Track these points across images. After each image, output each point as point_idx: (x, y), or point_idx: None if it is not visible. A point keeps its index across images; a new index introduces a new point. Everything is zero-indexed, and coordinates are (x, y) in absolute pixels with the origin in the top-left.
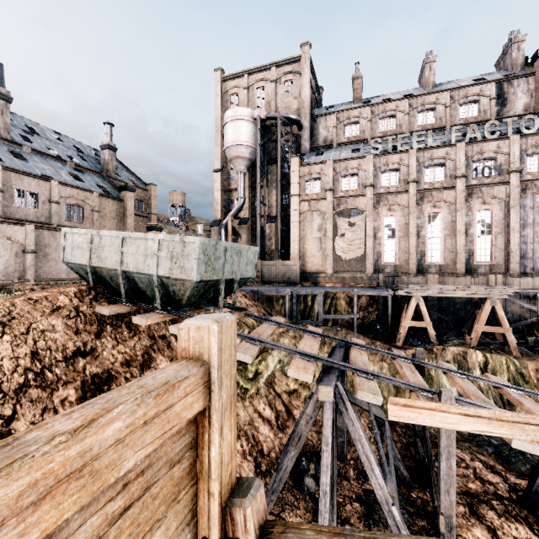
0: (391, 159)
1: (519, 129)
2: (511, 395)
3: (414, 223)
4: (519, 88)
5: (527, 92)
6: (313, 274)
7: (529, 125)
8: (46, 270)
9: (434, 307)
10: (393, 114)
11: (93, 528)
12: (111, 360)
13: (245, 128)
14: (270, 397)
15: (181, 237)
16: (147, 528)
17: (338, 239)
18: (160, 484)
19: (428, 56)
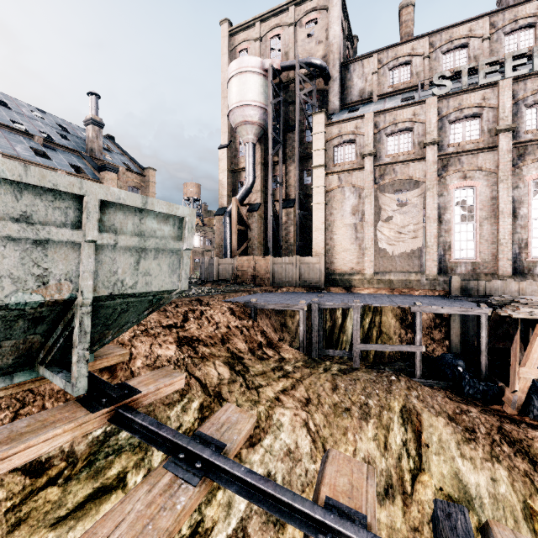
0: (467, 100)
1: None
2: None
3: (509, 196)
4: None
5: None
6: (345, 275)
7: None
8: None
9: None
10: (464, 42)
11: None
12: None
13: (253, 83)
14: None
15: None
16: None
17: (382, 225)
18: None
19: None
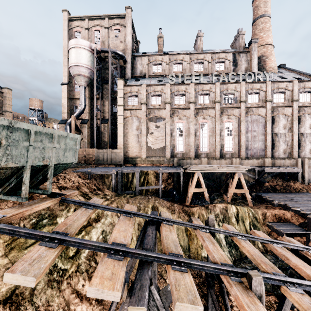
0: (180, 88)
1: (245, 79)
2: (277, 250)
3: (193, 127)
4: (243, 58)
5: (246, 61)
6: (133, 158)
7: (249, 77)
8: None
9: (205, 178)
10: (181, 62)
11: None
12: None
13: (85, 54)
14: (91, 270)
15: None
16: None
17: (149, 136)
18: None
19: (199, 32)
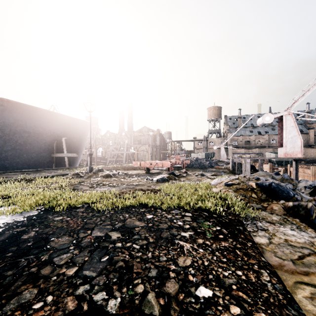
0: None
1: None
2: None
3: None
4: None
5: None
6: None
7: None
8: None
9: None
10: None
11: None
12: None
13: None
14: None
15: (273, 154)
16: None
17: None
18: None
19: None
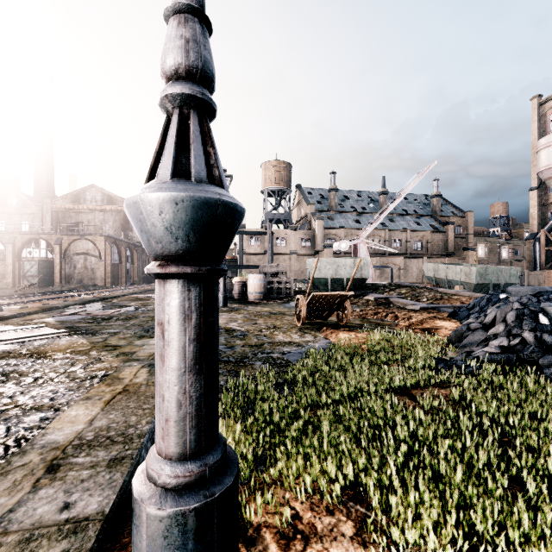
0: None
1: None
2: None
3: None
4: None
5: None
6: None
7: None
8: (407, 278)
9: None
10: None
11: None
12: None
13: None
14: None
15: (469, 267)
16: None
17: None
18: None
19: None
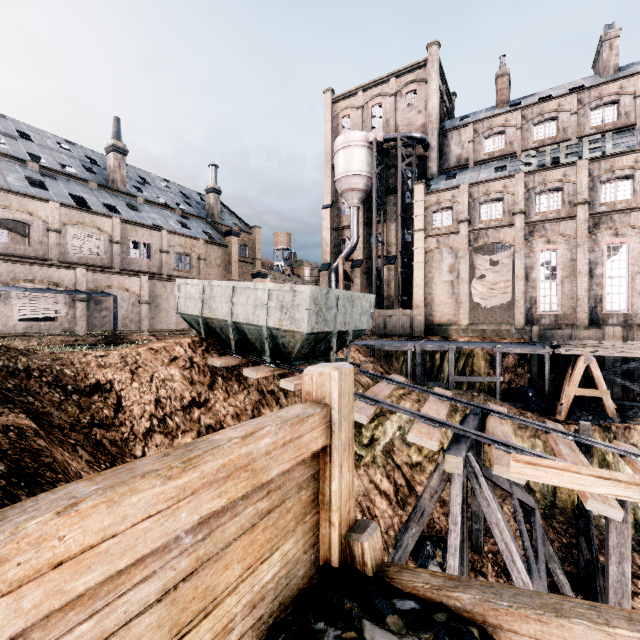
0: (550, 176)
1: None
2: None
3: (585, 258)
4: None
5: None
6: (443, 325)
7: None
8: (158, 321)
9: (616, 371)
10: (554, 115)
11: (250, 516)
12: (223, 413)
13: (358, 155)
14: (388, 467)
15: (291, 286)
16: (283, 534)
17: (476, 282)
18: (292, 501)
19: (607, 31)
